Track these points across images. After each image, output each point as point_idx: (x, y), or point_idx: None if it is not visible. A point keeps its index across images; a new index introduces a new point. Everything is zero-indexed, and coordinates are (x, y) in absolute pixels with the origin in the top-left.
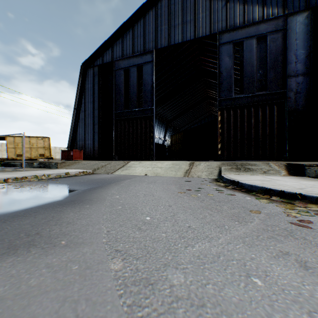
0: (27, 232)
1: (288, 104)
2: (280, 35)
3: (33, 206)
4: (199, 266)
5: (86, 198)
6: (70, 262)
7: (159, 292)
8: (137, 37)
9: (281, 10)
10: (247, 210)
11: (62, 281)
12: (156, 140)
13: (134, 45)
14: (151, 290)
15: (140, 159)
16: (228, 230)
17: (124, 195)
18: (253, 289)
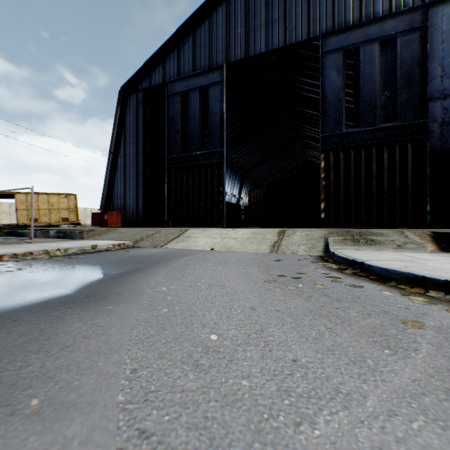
0: None
1: (429, 141)
2: (417, 36)
3: (17, 306)
4: None
5: (111, 291)
6: None
7: None
8: (200, 46)
9: None
10: (396, 320)
11: None
12: (228, 199)
13: (195, 59)
14: None
15: (204, 225)
16: (376, 371)
17: (176, 285)
18: None
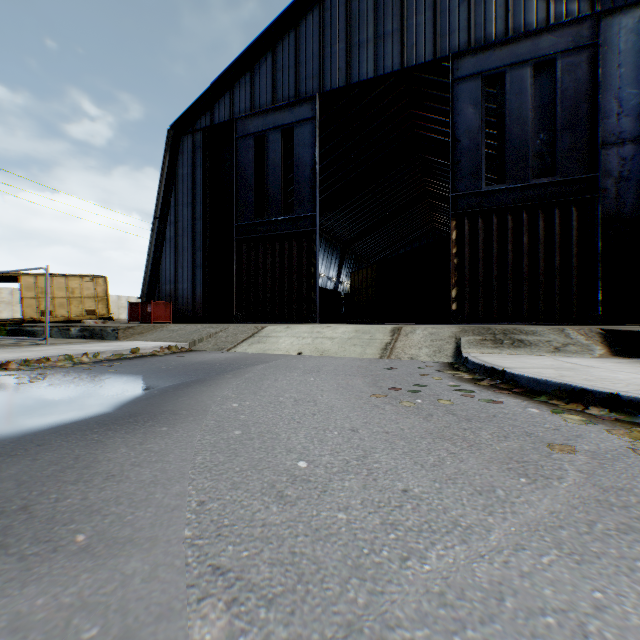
0: (0, 504)
1: (602, 203)
2: (585, 57)
3: (40, 428)
4: (451, 636)
5: (164, 408)
6: (82, 612)
7: None
8: (283, 68)
9: (588, 5)
10: (540, 443)
11: None
12: (322, 283)
13: (276, 86)
14: None
15: (288, 320)
16: (506, 502)
17: (251, 401)
18: None
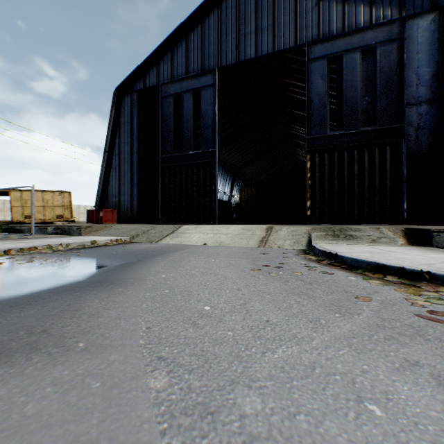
0: (29, 329)
1: (406, 144)
2: (395, 47)
3: (41, 289)
4: (285, 384)
5: (118, 278)
6: (89, 376)
7: (223, 427)
8: (193, 50)
9: (397, 11)
10: (352, 296)
11: (74, 408)
12: (220, 196)
13: (188, 62)
14: (211, 424)
15: (197, 222)
16: (325, 326)
17: (174, 273)
18: (368, 422)
